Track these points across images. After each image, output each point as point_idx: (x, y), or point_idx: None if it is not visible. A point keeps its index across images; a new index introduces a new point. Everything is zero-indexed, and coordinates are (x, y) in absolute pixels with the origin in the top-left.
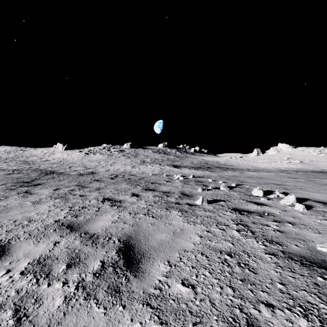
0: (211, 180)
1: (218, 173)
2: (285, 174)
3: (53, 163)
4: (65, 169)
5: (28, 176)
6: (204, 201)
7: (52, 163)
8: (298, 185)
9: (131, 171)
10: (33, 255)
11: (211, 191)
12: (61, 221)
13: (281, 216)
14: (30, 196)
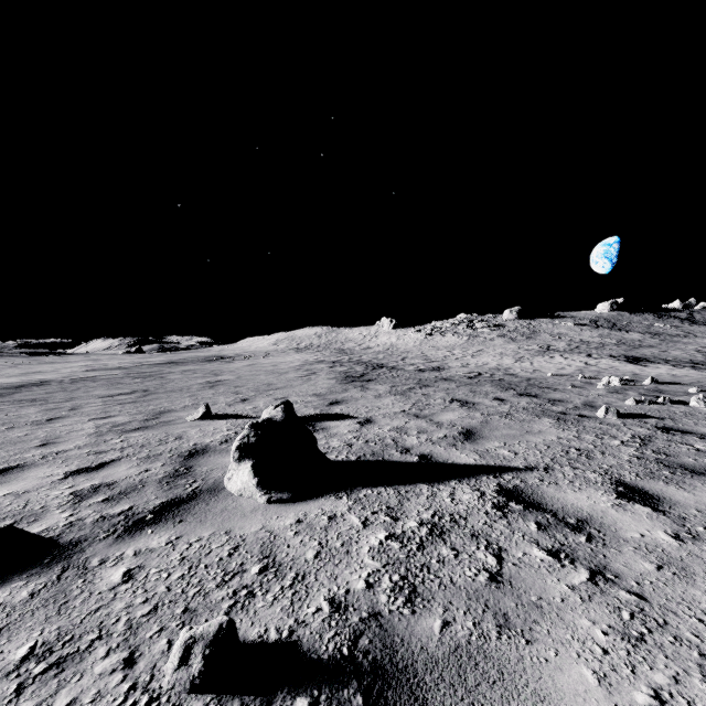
0: (695, 390)
1: None
2: None
3: (377, 352)
4: (396, 362)
5: (354, 370)
6: (609, 413)
7: (376, 352)
8: None
9: (511, 367)
10: (392, 425)
11: (659, 406)
12: (406, 411)
13: None
14: (368, 391)
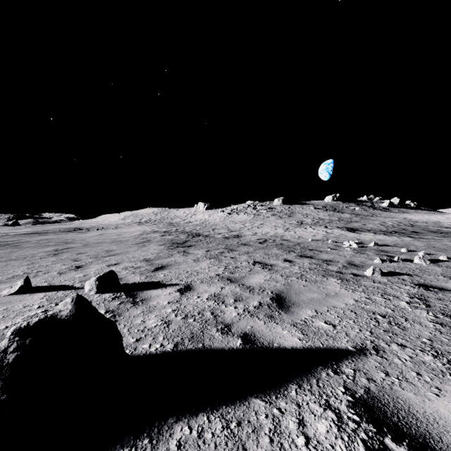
0: (405, 250)
1: (430, 241)
2: None
3: (196, 225)
4: (209, 232)
5: (179, 237)
6: (375, 272)
7: (195, 225)
8: None
9: (284, 235)
10: (210, 292)
11: (397, 263)
12: (220, 275)
13: None
14: (188, 255)
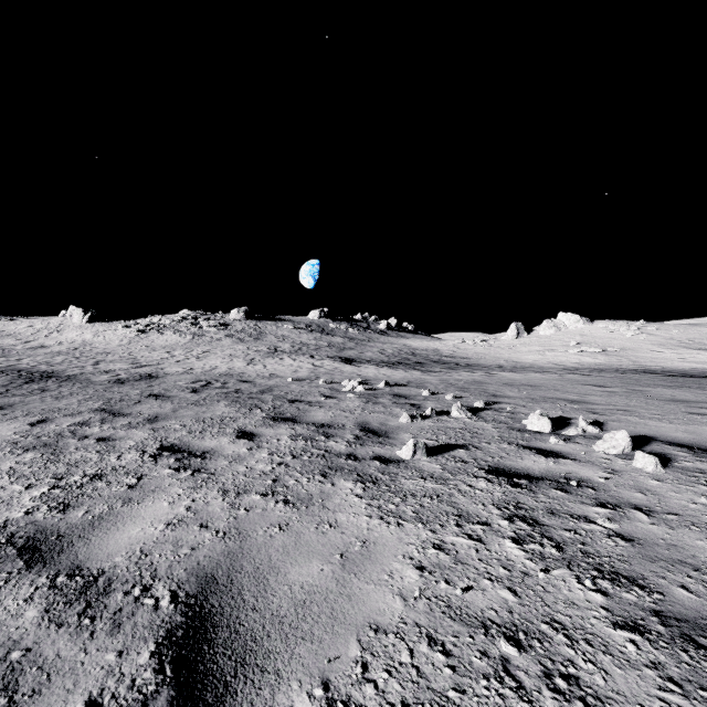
0: (428, 393)
1: (441, 375)
2: (578, 377)
3: (56, 353)
4: (81, 369)
5: None
6: (418, 450)
7: (53, 353)
8: (616, 403)
9: (245, 372)
10: None
11: (432, 420)
12: (9, 528)
13: (610, 488)
14: None
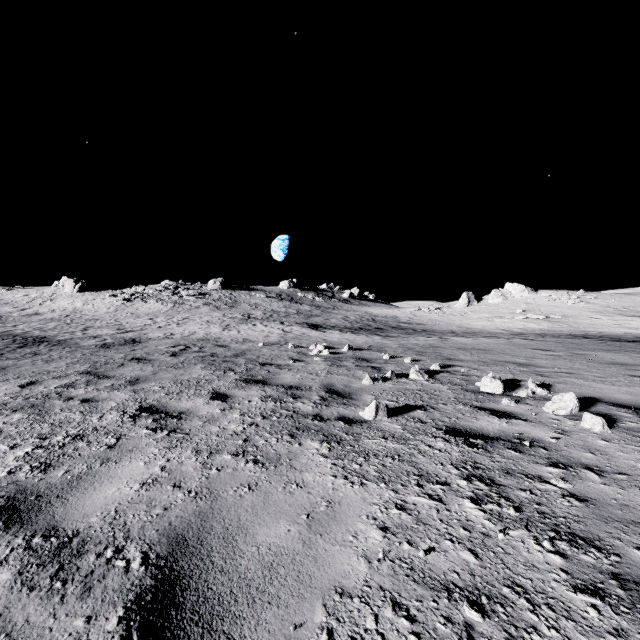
0: (388, 357)
1: (399, 340)
2: (524, 341)
3: (49, 319)
4: (71, 334)
5: None
6: (379, 411)
7: (47, 319)
8: (561, 366)
9: (220, 337)
10: None
11: (392, 382)
12: None
13: (561, 448)
14: None
